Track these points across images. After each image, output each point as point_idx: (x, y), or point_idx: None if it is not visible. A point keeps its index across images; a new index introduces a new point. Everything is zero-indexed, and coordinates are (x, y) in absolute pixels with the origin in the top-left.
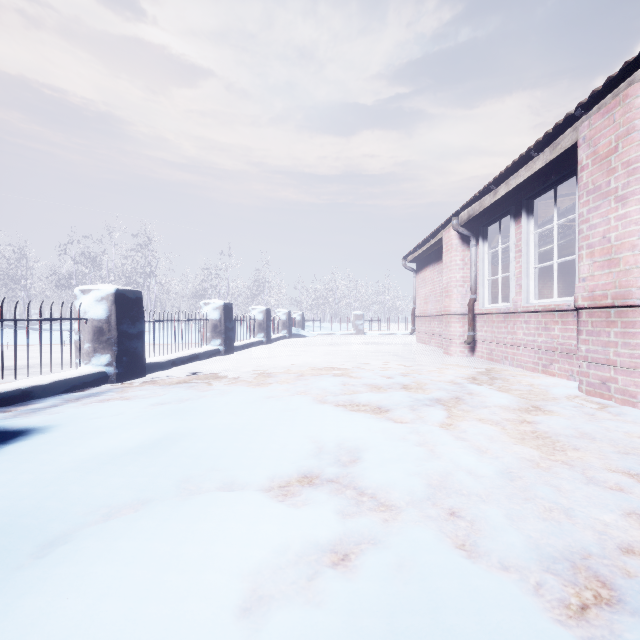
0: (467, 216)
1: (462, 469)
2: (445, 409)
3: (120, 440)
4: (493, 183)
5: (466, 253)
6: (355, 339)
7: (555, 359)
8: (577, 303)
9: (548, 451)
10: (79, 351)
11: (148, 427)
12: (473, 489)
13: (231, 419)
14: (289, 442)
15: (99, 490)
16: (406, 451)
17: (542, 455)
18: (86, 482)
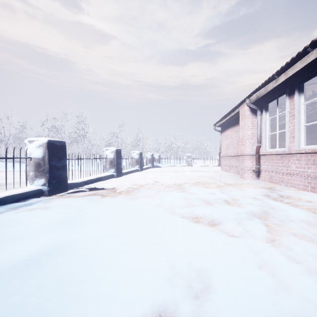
0: (256, 97)
1: None
2: (262, 223)
3: (12, 254)
4: (276, 74)
5: (254, 119)
6: (187, 168)
7: None
8: None
9: None
10: (26, 177)
11: (42, 238)
12: None
13: (106, 231)
14: (146, 261)
15: None
16: (252, 278)
17: None
18: None
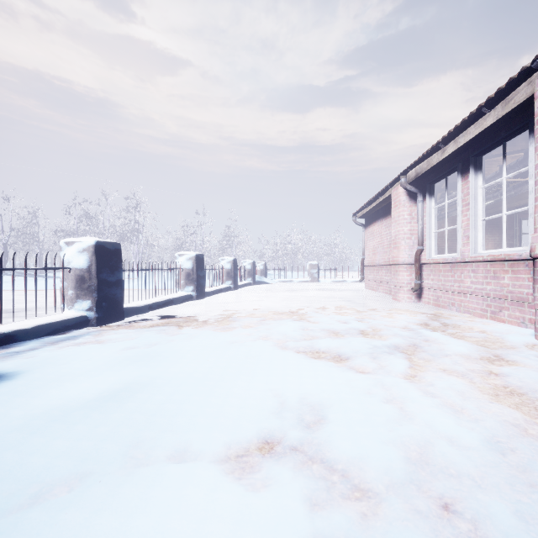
0: (415, 174)
1: (441, 437)
2: (405, 358)
3: (79, 391)
4: (442, 142)
5: (413, 208)
6: (311, 286)
7: (505, 306)
8: (534, 253)
9: (531, 412)
10: (63, 297)
11: (111, 375)
12: (462, 468)
13: (193, 367)
14: (249, 396)
15: (36, 459)
16: (374, 410)
17: (526, 418)
18: (25, 448)
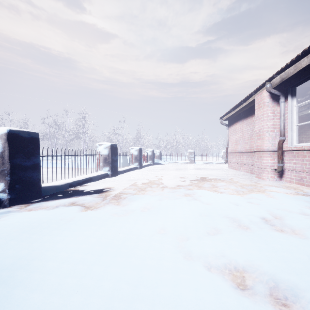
0: (279, 80)
1: None
2: None
3: None
4: None
5: (275, 108)
6: (190, 166)
7: None
8: None
9: None
10: None
11: None
12: None
13: None
14: None
15: None
16: None
17: None
18: None
